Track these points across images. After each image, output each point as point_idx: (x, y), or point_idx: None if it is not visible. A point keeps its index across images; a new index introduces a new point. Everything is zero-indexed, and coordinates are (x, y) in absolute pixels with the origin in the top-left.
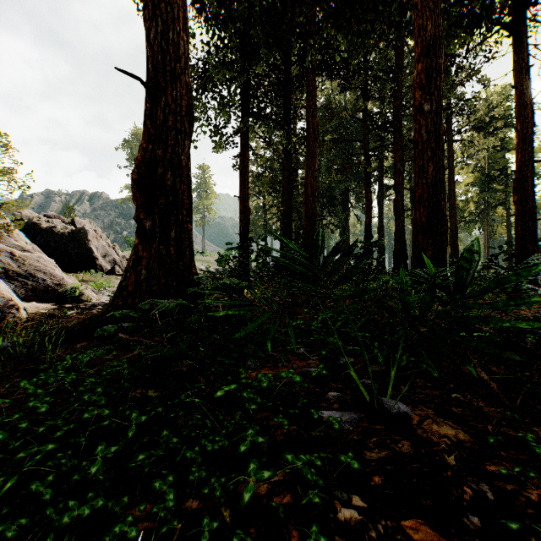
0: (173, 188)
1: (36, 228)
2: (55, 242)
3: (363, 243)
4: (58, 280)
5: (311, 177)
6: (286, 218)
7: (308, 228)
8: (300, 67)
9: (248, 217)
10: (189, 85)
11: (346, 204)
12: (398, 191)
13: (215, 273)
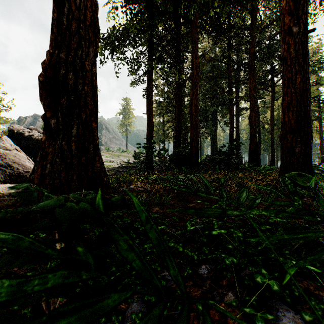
0: (75, 87)
1: (22, 136)
2: (33, 144)
3: (229, 144)
4: (27, 169)
5: (194, 99)
6: (178, 128)
7: (192, 134)
8: (186, 27)
9: (152, 127)
10: (94, 1)
11: (215, 120)
12: (252, 109)
13: (133, 164)
